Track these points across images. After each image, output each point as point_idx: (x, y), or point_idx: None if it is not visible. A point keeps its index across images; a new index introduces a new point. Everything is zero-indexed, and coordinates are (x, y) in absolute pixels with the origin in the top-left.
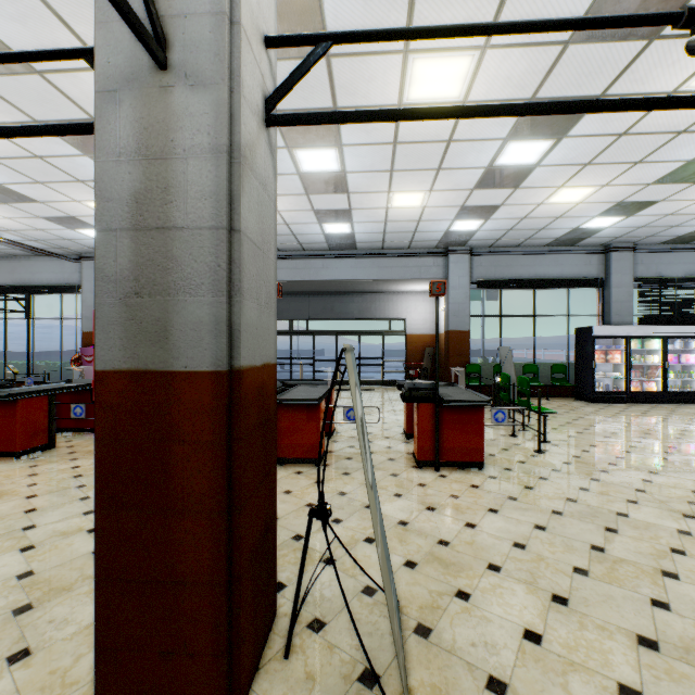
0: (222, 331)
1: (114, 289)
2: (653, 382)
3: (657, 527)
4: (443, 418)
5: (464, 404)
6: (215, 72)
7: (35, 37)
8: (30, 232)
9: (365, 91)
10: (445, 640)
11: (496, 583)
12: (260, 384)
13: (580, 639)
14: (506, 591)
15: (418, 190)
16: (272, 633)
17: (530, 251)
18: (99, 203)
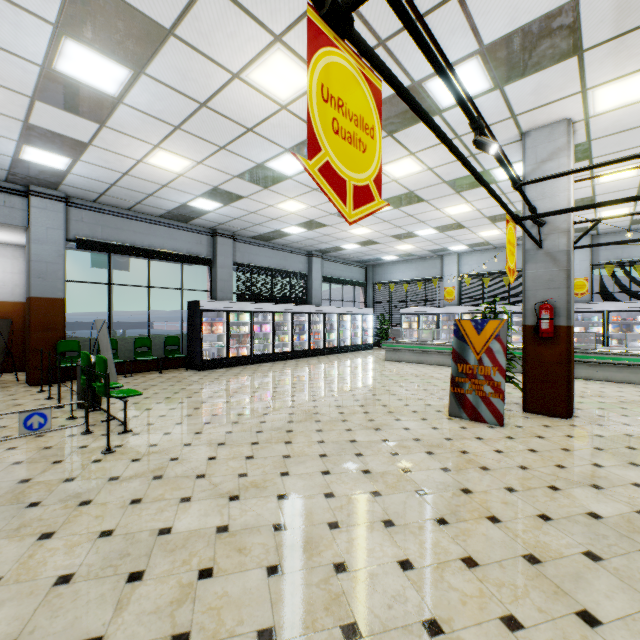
0: None
1: None
2: (246, 348)
3: (198, 534)
4: None
5: None
6: None
7: None
8: None
9: None
10: None
11: None
12: None
13: None
14: None
15: None
16: None
17: (144, 218)
18: None
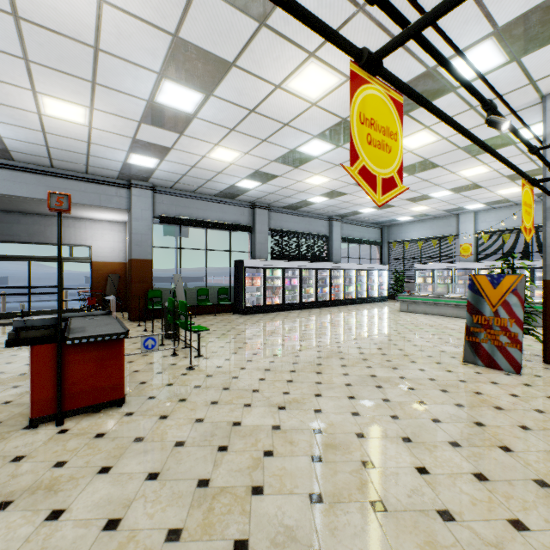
0: None
1: None
2: (278, 298)
3: (259, 428)
4: (71, 359)
5: (95, 339)
6: None
7: None
8: None
9: None
10: None
11: None
12: None
13: None
14: None
15: (76, 102)
16: None
17: (204, 198)
18: None
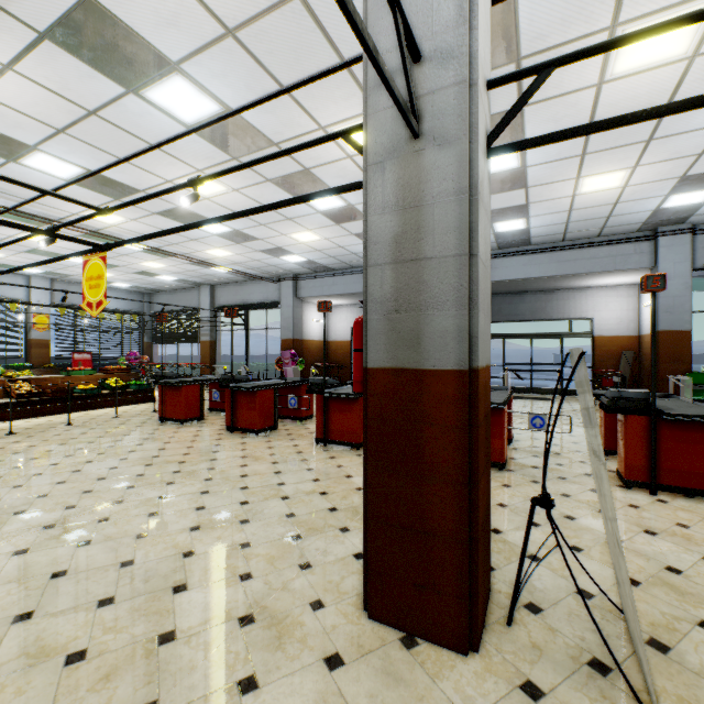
0: (463, 338)
1: (380, 308)
2: None
3: None
4: (661, 434)
5: (693, 419)
6: (458, 130)
7: (278, 120)
8: (250, 263)
9: (557, 81)
10: (689, 662)
11: None
12: (484, 383)
13: None
14: None
15: (617, 169)
16: (490, 602)
17: None
18: (369, 246)
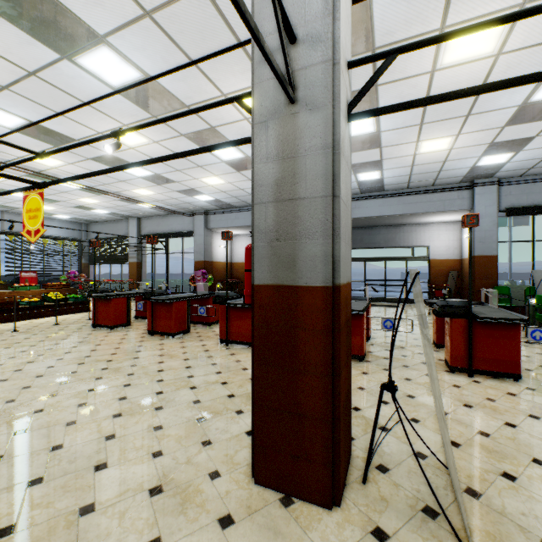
0: (329, 261)
1: (264, 237)
2: None
3: None
4: (476, 332)
5: (498, 321)
6: (324, 98)
7: (189, 87)
8: (169, 201)
9: (402, 68)
10: (495, 504)
11: None
12: (345, 296)
13: None
14: None
15: (445, 136)
16: (350, 466)
17: None
18: (256, 188)
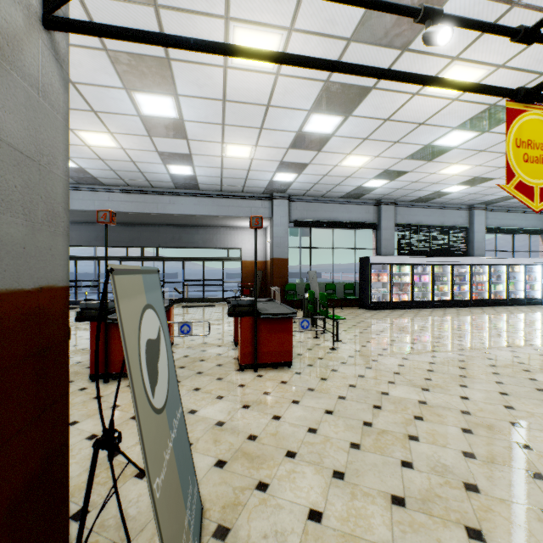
0: None
1: None
2: (406, 295)
3: (406, 400)
4: (261, 328)
5: (277, 316)
6: None
7: None
8: None
9: None
10: (241, 537)
11: (291, 469)
12: (31, 310)
13: (351, 509)
14: (298, 475)
15: (246, 144)
16: None
17: (330, 201)
18: None
